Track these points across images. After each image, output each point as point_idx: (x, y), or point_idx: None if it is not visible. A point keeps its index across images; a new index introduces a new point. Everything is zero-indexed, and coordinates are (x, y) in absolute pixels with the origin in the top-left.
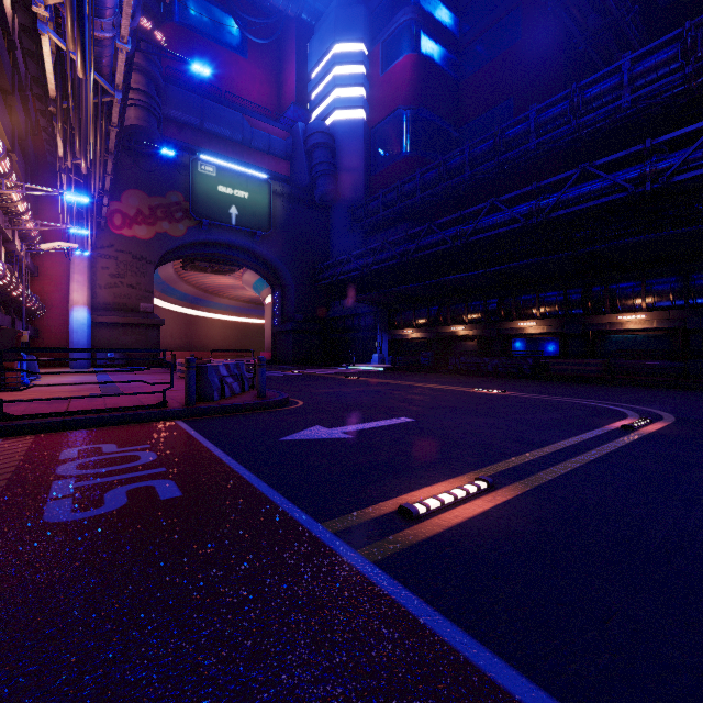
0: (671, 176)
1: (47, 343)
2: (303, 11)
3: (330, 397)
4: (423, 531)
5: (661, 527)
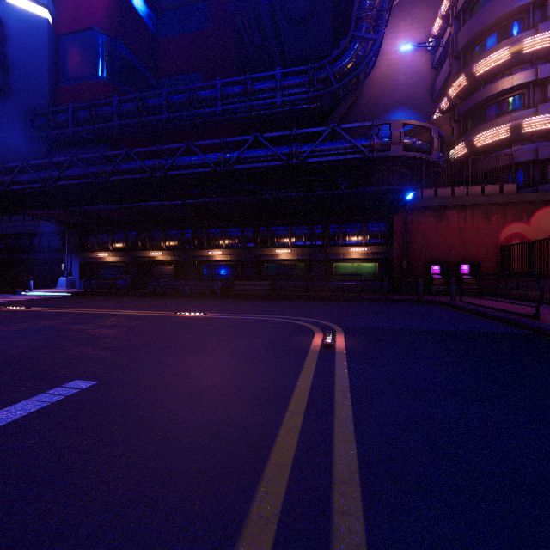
0: (305, 158)
1: None
2: None
3: None
4: None
5: None
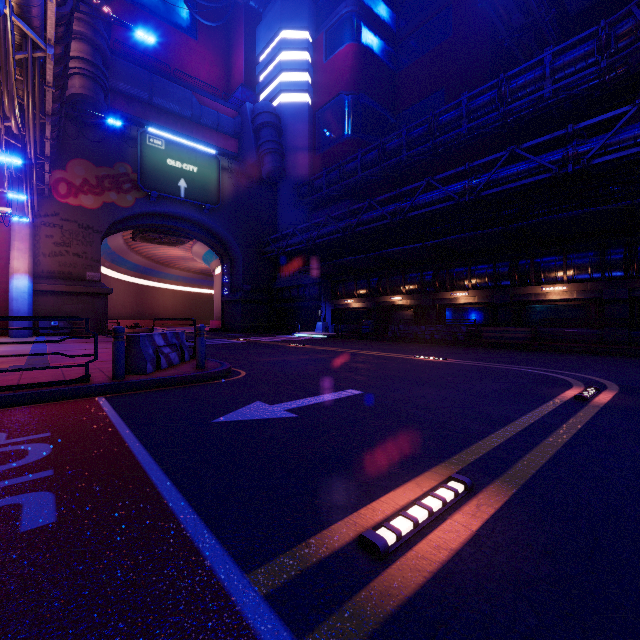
0: (590, 159)
1: None
2: None
3: (274, 366)
4: (398, 583)
5: None
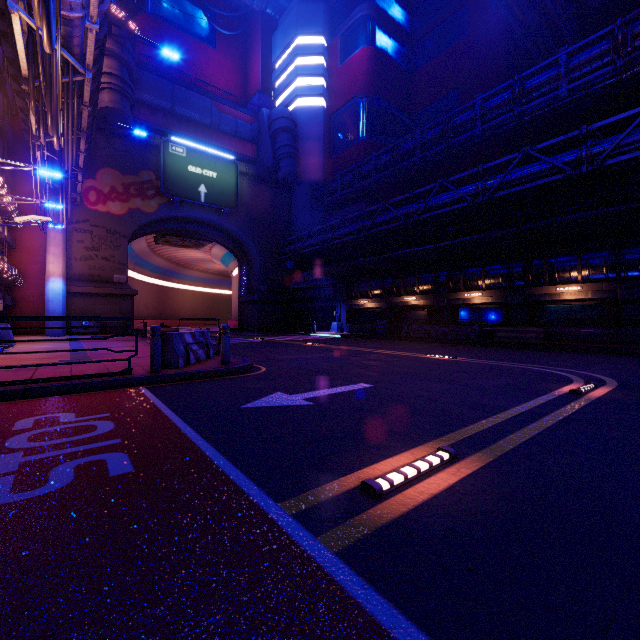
0: (605, 159)
1: (25, 312)
2: (268, 6)
3: (291, 363)
4: (388, 511)
5: (635, 503)
